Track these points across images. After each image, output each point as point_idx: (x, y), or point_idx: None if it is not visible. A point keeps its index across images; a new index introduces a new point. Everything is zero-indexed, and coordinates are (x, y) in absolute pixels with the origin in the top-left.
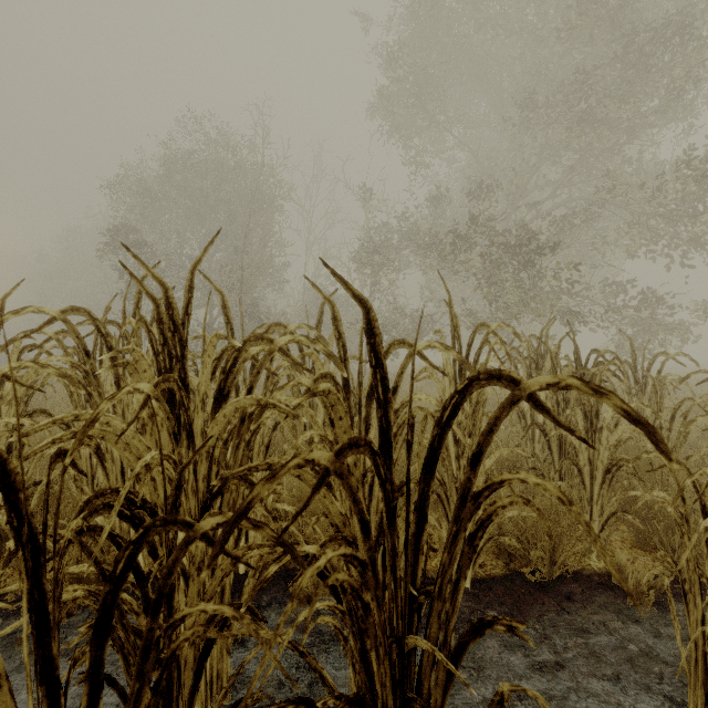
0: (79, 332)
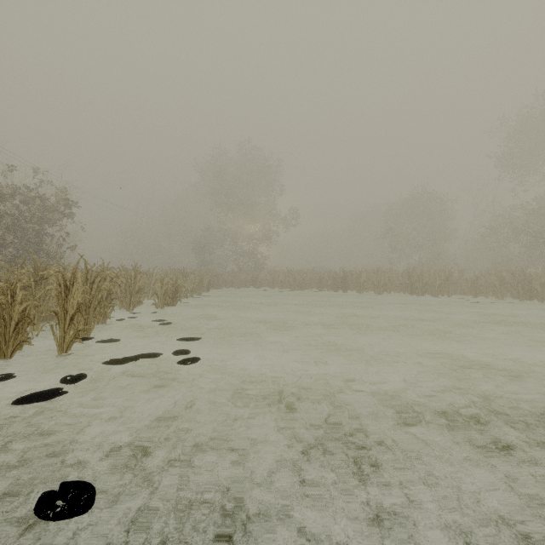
0: (420, 270)
